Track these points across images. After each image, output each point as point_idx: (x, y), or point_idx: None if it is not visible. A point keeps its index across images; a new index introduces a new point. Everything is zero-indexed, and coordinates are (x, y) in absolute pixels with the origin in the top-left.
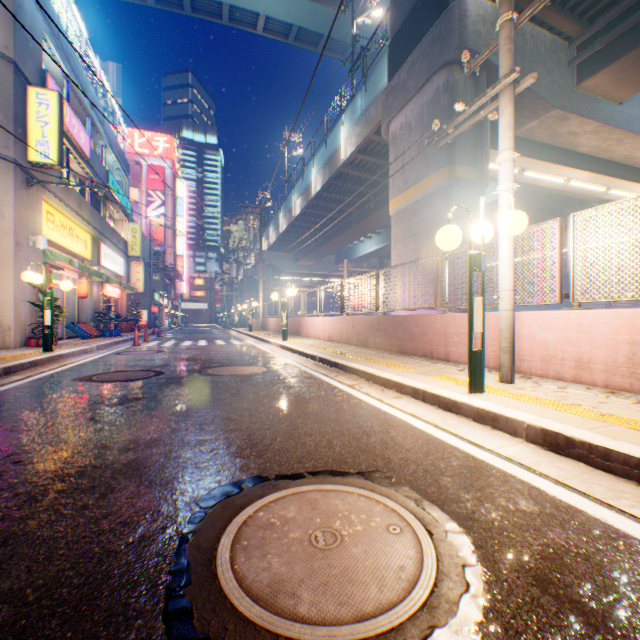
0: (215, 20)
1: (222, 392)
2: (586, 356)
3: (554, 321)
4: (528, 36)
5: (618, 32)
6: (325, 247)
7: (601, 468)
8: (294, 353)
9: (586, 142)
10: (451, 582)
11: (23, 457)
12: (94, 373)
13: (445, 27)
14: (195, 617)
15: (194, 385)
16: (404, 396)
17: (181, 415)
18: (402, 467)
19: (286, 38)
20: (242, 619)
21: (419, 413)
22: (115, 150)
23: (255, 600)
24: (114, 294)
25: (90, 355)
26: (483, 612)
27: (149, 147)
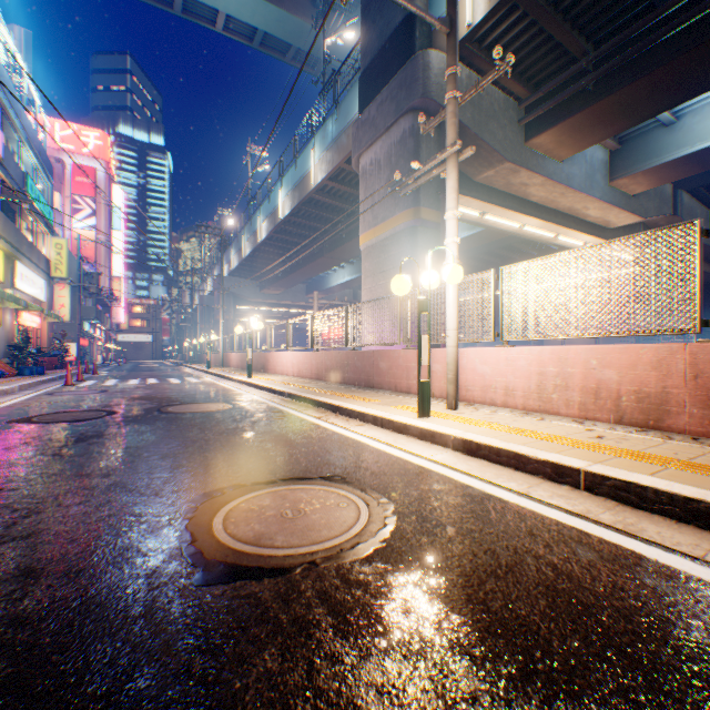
0: (165, 8)
1: (190, 427)
2: (511, 385)
3: (490, 356)
4: (484, 93)
5: (556, 102)
6: (294, 275)
7: (496, 462)
8: (261, 390)
9: (536, 193)
10: (375, 524)
11: (1, 486)
12: (31, 415)
13: (411, 74)
14: (205, 553)
15: (157, 422)
16: (366, 424)
17: (152, 447)
18: (355, 472)
19: (250, 41)
20: (238, 551)
21: (376, 436)
22: (34, 148)
23: (245, 543)
24: (33, 323)
25: (14, 396)
26: (391, 534)
27: (75, 142)
